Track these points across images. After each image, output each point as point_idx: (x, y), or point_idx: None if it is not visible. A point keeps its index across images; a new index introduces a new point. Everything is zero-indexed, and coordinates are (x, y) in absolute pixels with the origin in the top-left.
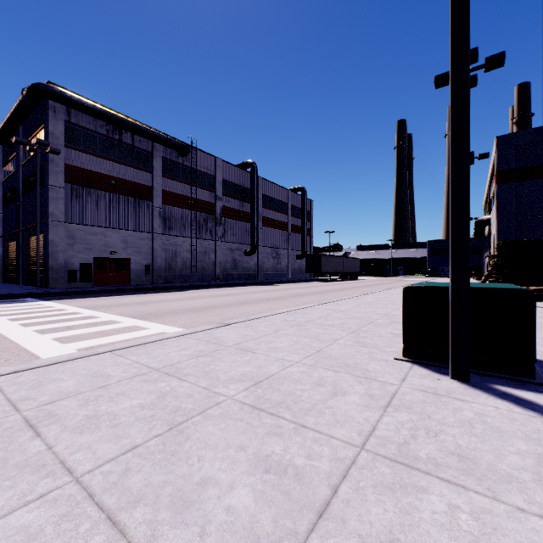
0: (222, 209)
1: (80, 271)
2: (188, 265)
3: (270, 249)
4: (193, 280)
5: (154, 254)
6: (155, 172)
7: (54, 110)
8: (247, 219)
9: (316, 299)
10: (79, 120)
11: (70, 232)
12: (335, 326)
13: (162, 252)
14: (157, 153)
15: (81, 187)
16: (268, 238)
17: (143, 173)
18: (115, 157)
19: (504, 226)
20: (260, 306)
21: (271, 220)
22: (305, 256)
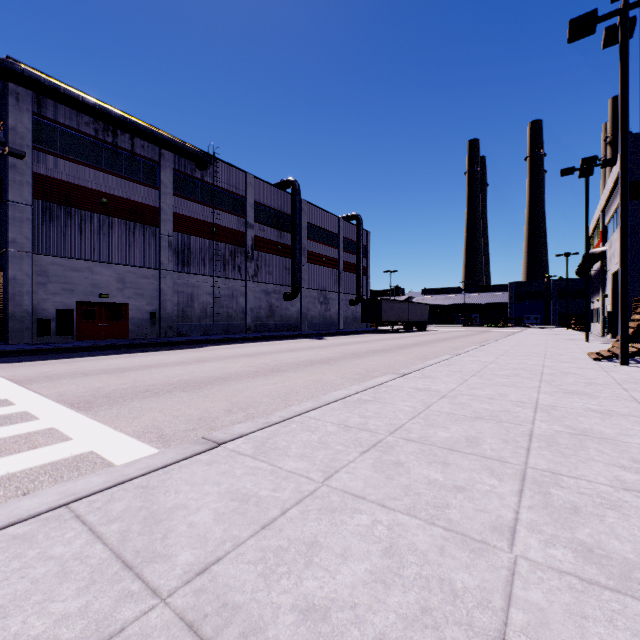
0: (255, 239)
1: (55, 321)
2: (209, 313)
3: (316, 292)
4: (216, 332)
5: (163, 297)
6: (164, 189)
7: (17, 97)
8: (287, 253)
9: (384, 361)
10: (54, 113)
11: (42, 267)
12: (461, 449)
13: (173, 295)
14: (166, 163)
15: (57, 205)
16: (314, 278)
17: (147, 189)
18: (108, 166)
19: (639, 258)
20: (299, 377)
21: (317, 255)
22: (361, 301)
